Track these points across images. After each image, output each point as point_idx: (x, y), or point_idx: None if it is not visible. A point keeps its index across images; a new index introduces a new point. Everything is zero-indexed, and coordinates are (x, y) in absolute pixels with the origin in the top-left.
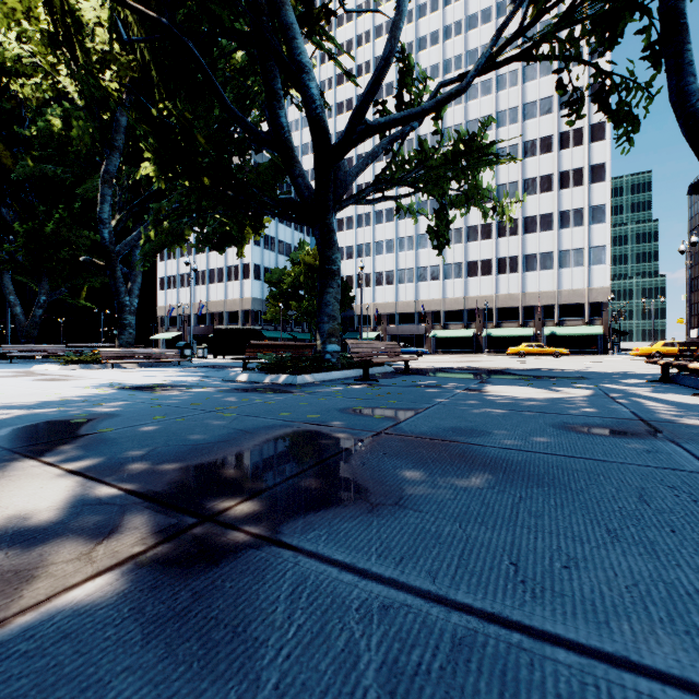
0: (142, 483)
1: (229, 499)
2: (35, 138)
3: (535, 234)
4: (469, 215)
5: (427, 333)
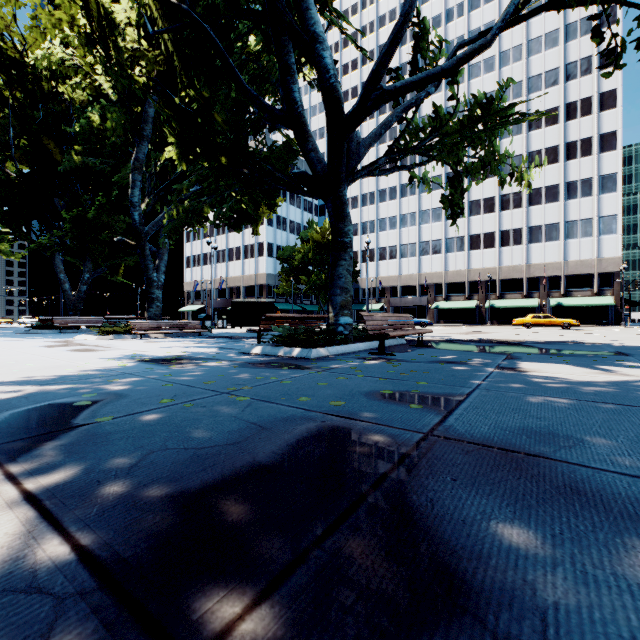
0: (110, 532)
1: (233, 594)
2: (79, 134)
3: (540, 206)
4: (471, 190)
5: (429, 305)
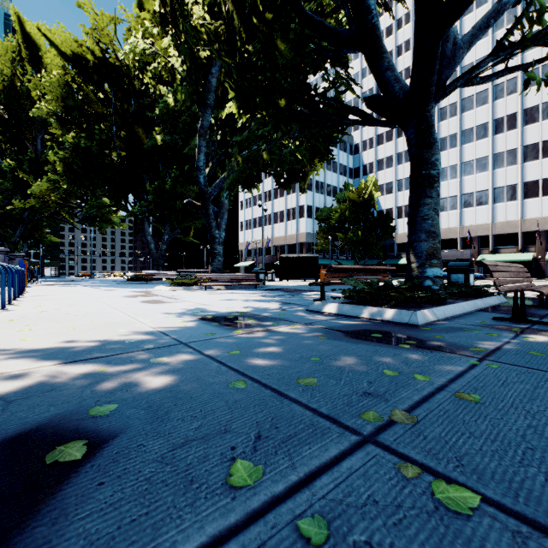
0: None
1: None
2: (159, 118)
3: None
4: (525, 134)
5: (473, 258)
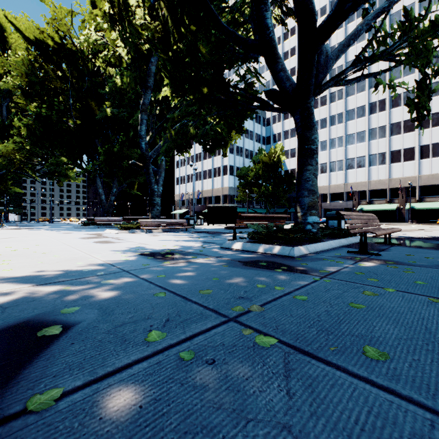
0: None
1: None
2: (109, 94)
3: None
4: (392, 115)
5: (354, 207)
